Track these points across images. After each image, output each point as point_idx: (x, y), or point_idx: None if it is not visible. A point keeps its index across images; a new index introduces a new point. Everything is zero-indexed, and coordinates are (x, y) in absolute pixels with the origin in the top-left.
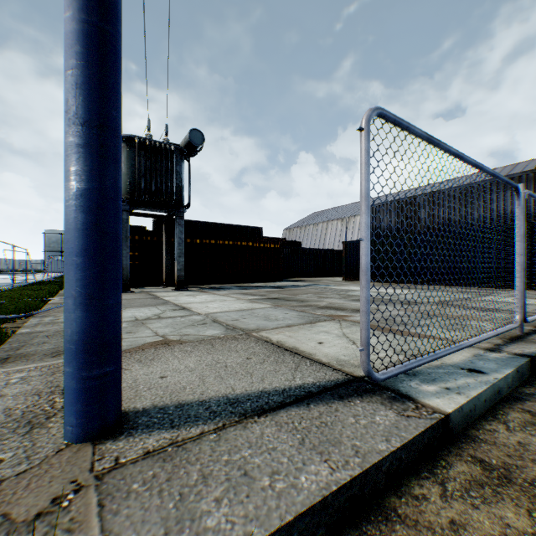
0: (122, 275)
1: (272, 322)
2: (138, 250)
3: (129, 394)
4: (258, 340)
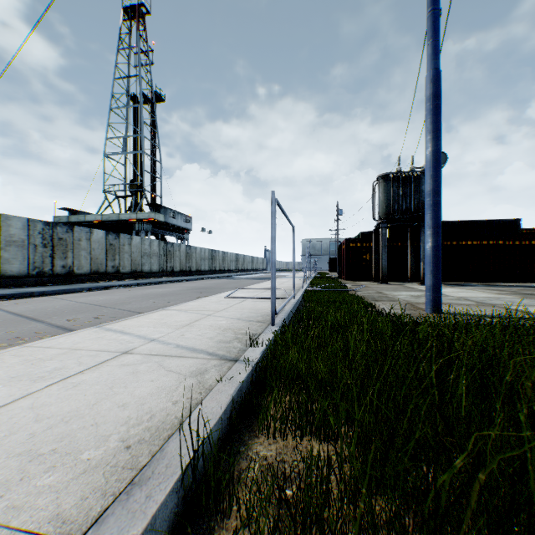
0: (382, 272)
1: (514, 303)
2: (387, 254)
3: None
4: (499, 307)
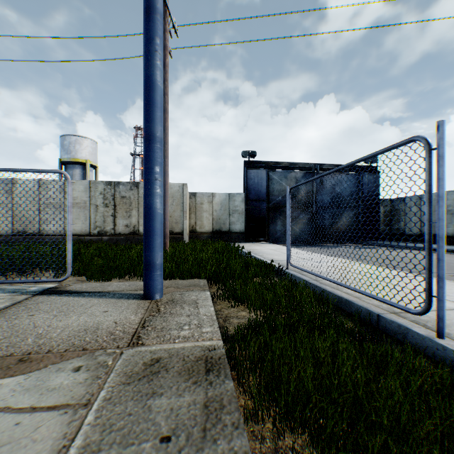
0: None
1: None
2: None
3: (133, 305)
4: None
